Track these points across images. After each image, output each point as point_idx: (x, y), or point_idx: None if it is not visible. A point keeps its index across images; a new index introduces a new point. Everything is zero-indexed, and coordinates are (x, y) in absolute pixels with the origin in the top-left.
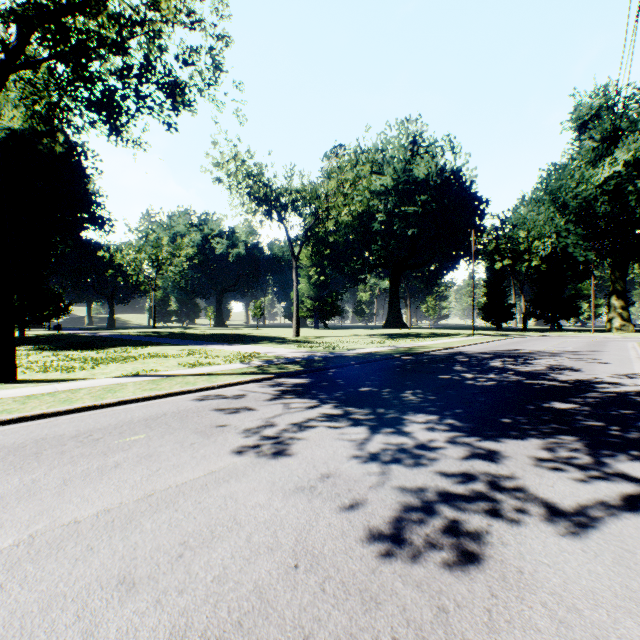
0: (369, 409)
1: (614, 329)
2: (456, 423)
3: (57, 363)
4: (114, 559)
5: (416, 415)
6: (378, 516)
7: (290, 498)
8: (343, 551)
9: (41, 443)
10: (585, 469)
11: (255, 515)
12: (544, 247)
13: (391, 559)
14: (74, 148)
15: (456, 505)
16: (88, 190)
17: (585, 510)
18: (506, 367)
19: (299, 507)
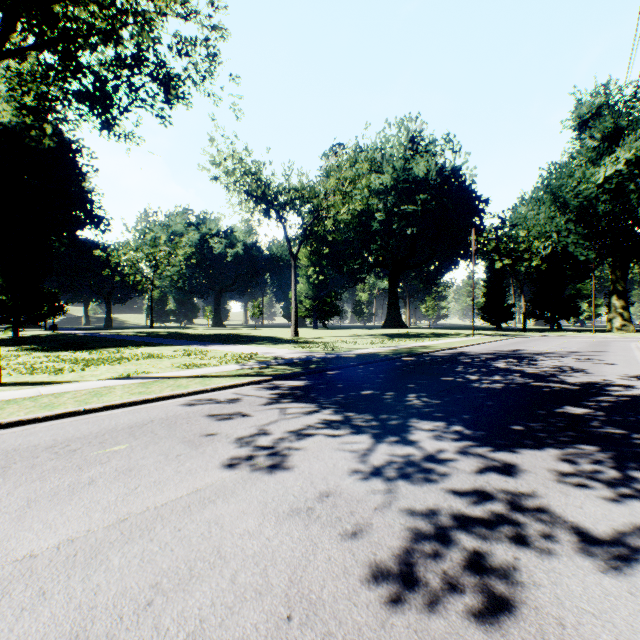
0: (371, 415)
1: (615, 329)
2: (465, 431)
3: (46, 364)
4: (68, 609)
5: (421, 421)
6: (386, 547)
7: (284, 523)
8: (346, 596)
9: (11, 455)
10: (614, 485)
11: (243, 546)
12: (544, 246)
13: (404, 607)
14: (69, 145)
15: (475, 532)
16: (83, 188)
17: (624, 538)
18: (511, 368)
19: (294, 535)
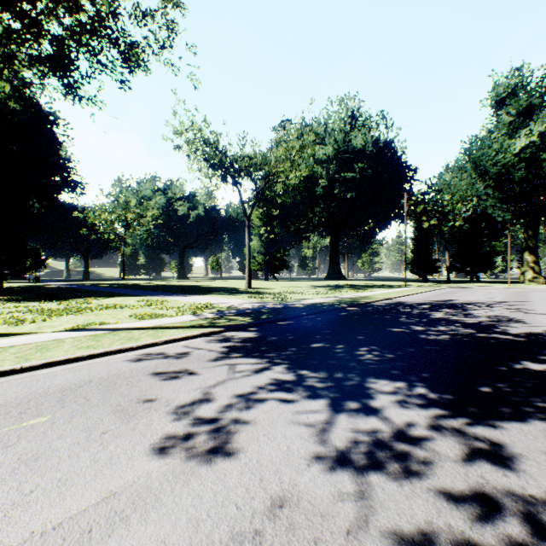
0: (325, 373)
1: (527, 281)
2: (430, 394)
3: (12, 315)
4: None
5: (380, 381)
6: None
7: None
8: None
9: None
10: None
11: None
12: (466, 209)
13: None
14: (46, 117)
15: None
16: (60, 155)
17: None
18: (451, 318)
19: None
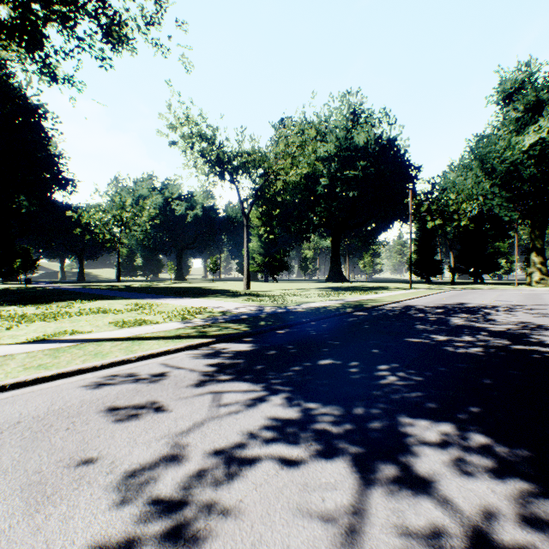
0: (340, 407)
1: (534, 282)
2: (495, 446)
3: None
4: None
5: (417, 422)
6: None
7: None
8: None
9: None
10: None
11: None
12: (472, 208)
13: None
14: (33, 109)
15: None
16: (49, 151)
17: None
18: (473, 325)
19: None
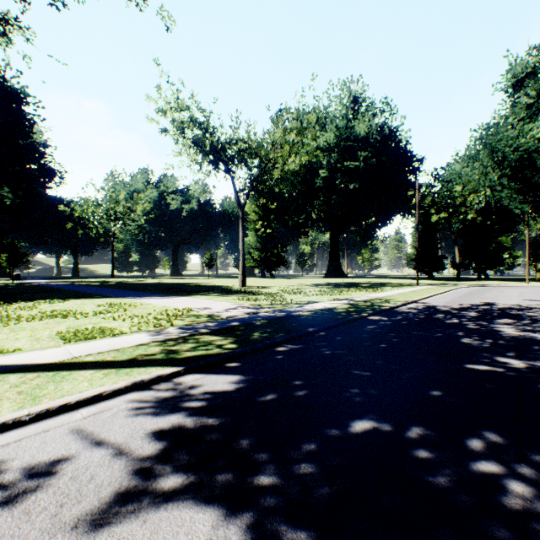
0: None
1: None
2: None
3: None
4: None
5: None
6: None
7: None
8: None
9: None
10: None
11: None
12: (479, 200)
13: None
14: (13, 93)
15: None
16: (32, 139)
17: None
18: (538, 338)
19: None
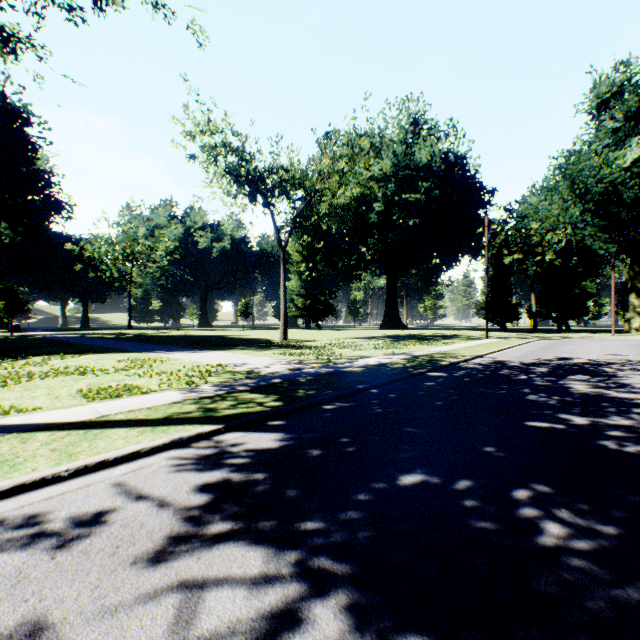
0: None
1: (633, 330)
2: None
3: None
4: None
5: None
6: None
7: None
8: None
9: None
10: None
11: None
12: (558, 240)
13: None
14: (14, 112)
15: None
16: (36, 165)
17: None
18: (609, 395)
19: None
